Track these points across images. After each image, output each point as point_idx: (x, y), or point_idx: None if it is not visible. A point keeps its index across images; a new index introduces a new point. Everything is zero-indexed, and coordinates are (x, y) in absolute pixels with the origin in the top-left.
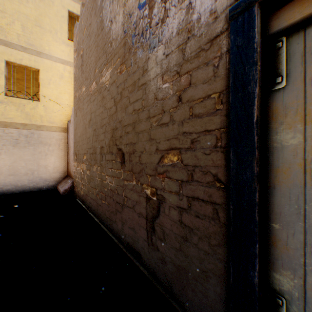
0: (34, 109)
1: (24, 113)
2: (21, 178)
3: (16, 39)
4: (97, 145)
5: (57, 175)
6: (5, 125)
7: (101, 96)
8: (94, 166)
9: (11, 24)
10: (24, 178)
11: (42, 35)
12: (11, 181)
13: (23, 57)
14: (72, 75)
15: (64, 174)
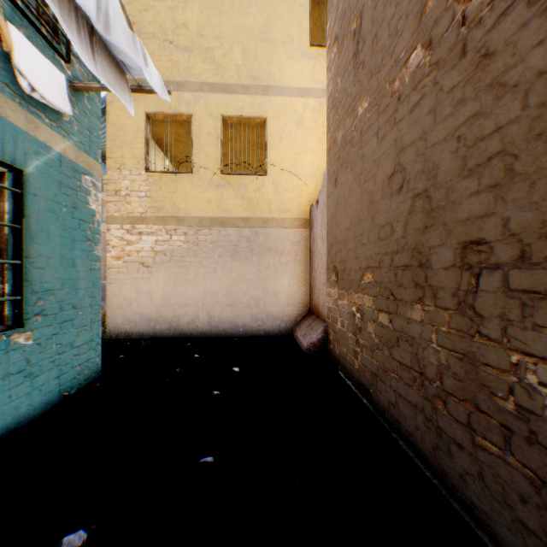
0: (258, 191)
1: (244, 200)
2: (241, 311)
3: (234, 77)
4: (433, 238)
5: (293, 309)
6: (221, 223)
7: (466, 63)
8: (415, 305)
9: (228, 53)
10: (244, 312)
11: (270, 56)
12: (228, 315)
13: (243, 103)
14: (317, 115)
15: (303, 309)
